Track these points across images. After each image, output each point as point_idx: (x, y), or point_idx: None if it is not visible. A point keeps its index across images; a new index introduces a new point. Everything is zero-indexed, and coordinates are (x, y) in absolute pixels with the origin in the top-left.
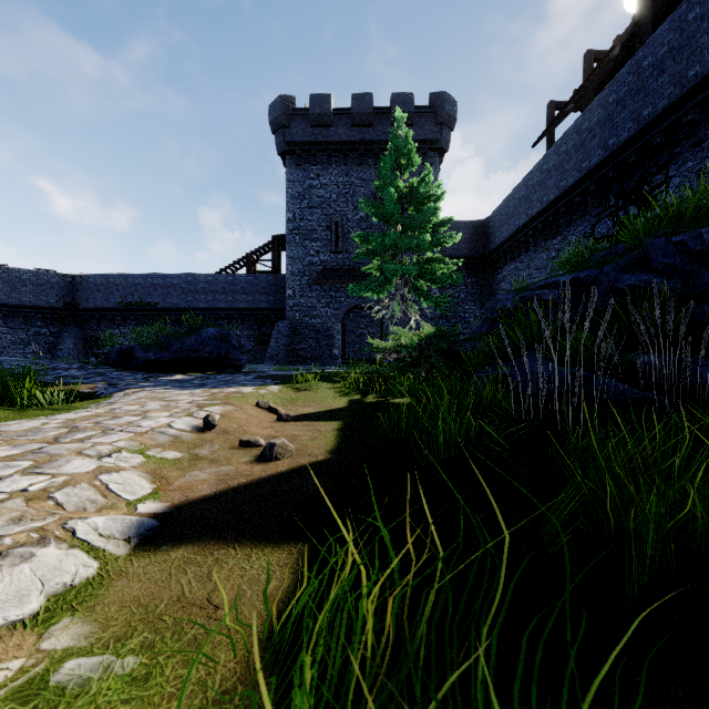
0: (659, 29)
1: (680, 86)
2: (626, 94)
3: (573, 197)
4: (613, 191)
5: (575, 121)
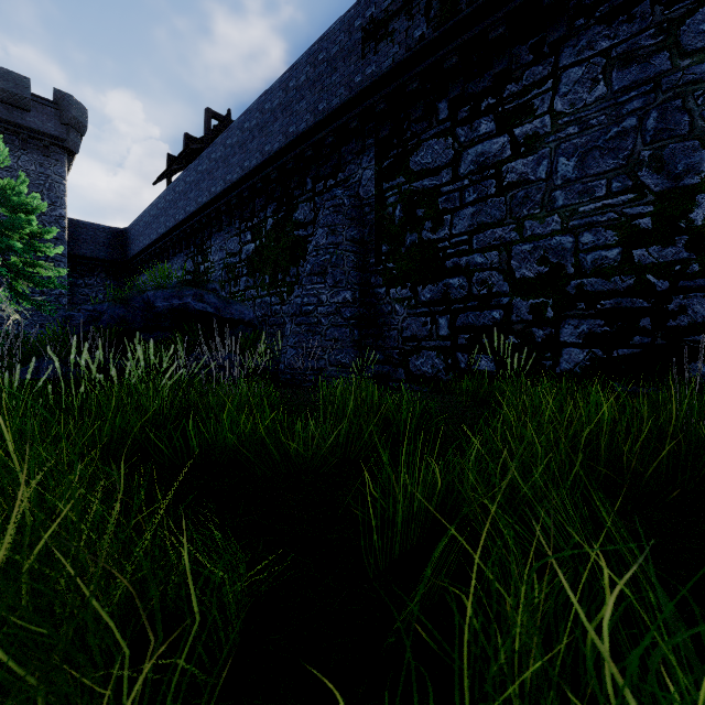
0: (204, 153)
1: (210, 195)
2: (193, 182)
3: (174, 237)
4: (191, 242)
5: (173, 182)
